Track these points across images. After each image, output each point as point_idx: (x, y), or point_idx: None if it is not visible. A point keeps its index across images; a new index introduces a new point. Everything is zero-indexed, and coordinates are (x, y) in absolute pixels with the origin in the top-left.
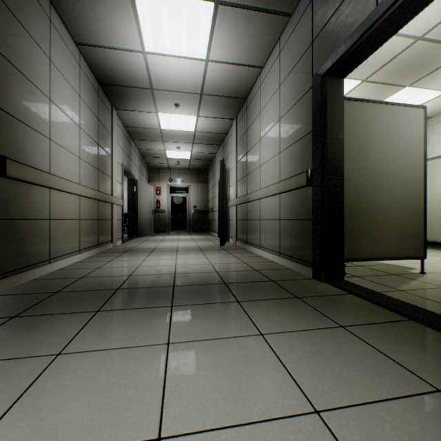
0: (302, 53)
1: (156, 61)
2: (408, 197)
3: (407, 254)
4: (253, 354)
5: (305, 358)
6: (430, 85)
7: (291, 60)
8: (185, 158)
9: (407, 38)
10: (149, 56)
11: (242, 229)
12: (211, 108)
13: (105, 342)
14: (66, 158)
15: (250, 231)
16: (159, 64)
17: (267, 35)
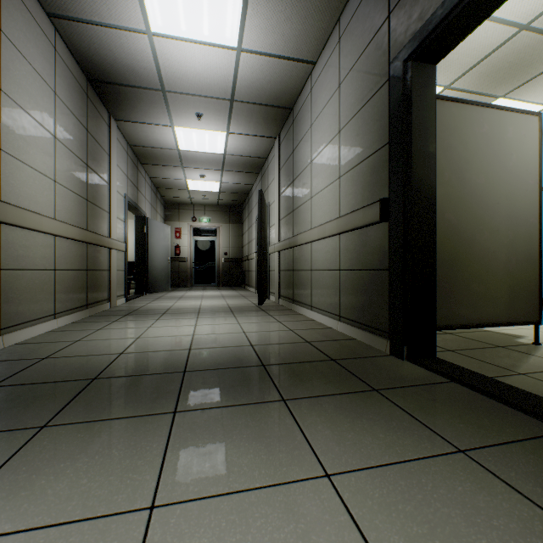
0: (373, 33)
1: (167, 48)
2: (519, 238)
3: (517, 318)
4: (316, 533)
5: (419, 542)
6: (529, 97)
7: (356, 46)
8: (212, 191)
9: (509, 27)
10: (156, 40)
11: (287, 282)
12: (245, 121)
13: (26, 507)
14: (30, 179)
15: (298, 286)
16: (172, 53)
17: (322, 13)
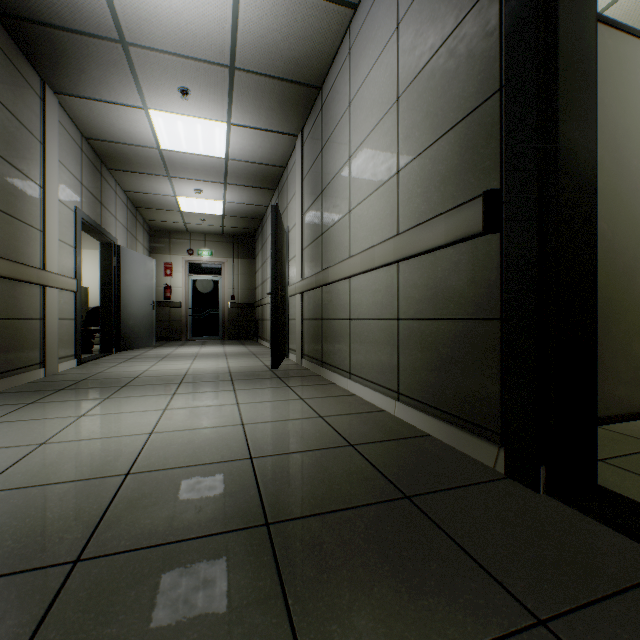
0: None
1: None
2: None
3: None
4: None
5: None
6: None
7: None
8: (213, 214)
9: None
10: None
11: (314, 336)
12: (253, 106)
13: None
14: None
15: (329, 342)
16: None
17: None
